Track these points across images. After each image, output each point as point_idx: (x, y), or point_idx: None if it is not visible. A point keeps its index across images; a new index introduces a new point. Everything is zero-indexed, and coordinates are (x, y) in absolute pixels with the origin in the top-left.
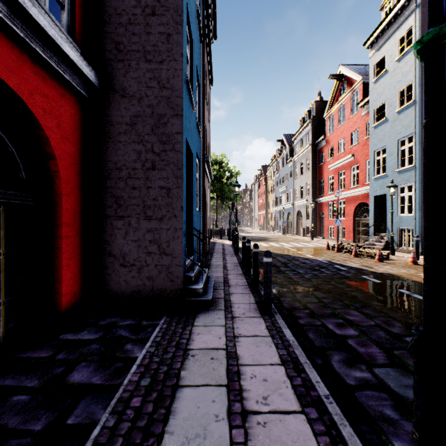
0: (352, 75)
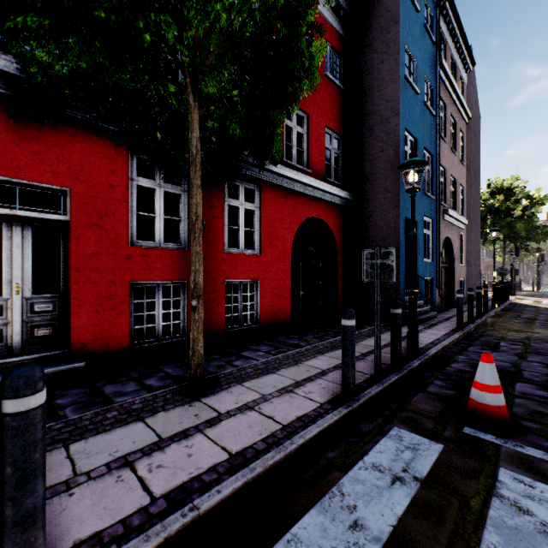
0: None
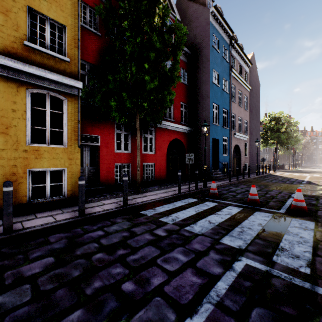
0: None
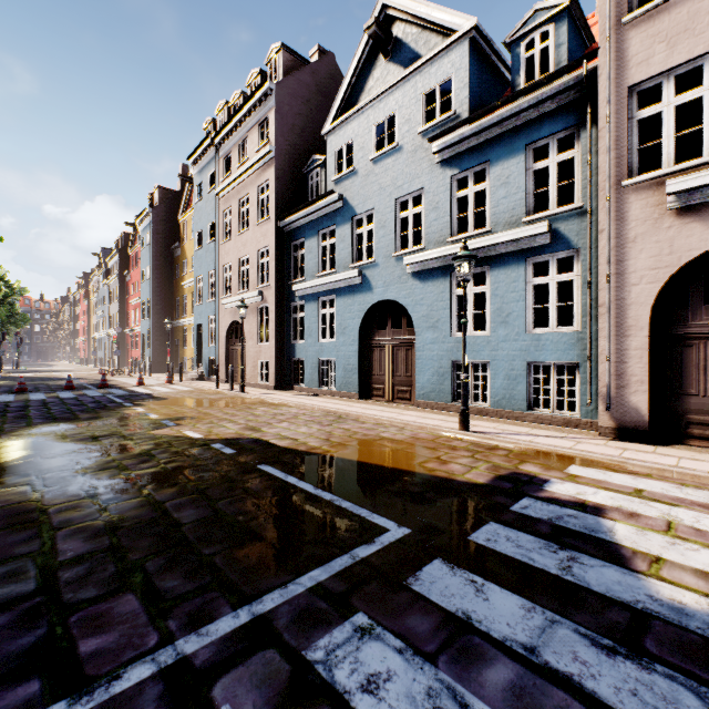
0: (140, 232)
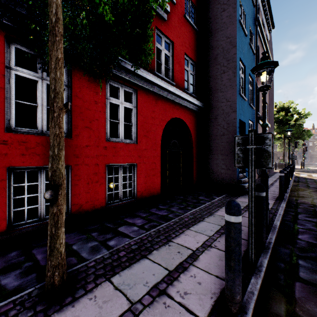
0: None
